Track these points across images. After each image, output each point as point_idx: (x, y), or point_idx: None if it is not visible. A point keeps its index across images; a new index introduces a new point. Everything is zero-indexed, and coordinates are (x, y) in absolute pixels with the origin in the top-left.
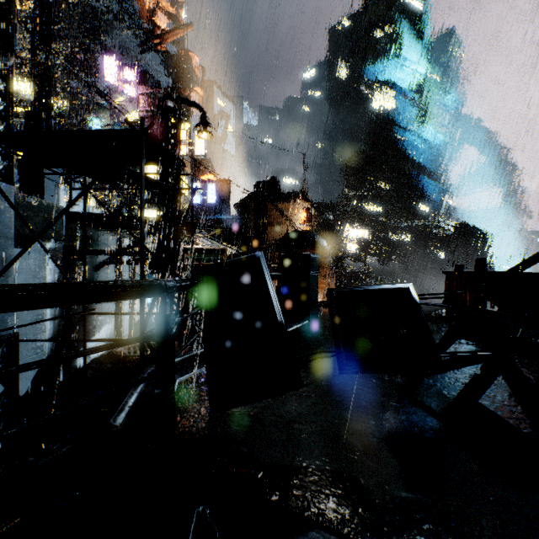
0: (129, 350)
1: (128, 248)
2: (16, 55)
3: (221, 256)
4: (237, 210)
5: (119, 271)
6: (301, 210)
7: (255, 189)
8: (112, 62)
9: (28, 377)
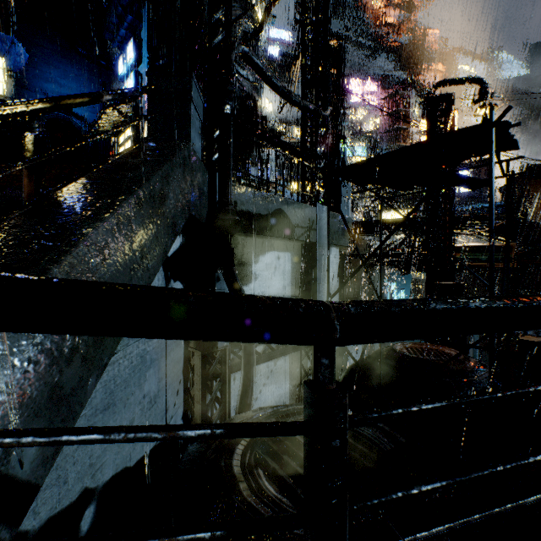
0: (407, 351)
1: (392, 251)
2: (331, 105)
3: None
4: (504, 193)
5: (371, 272)
6: None
7: None
8: (359, 82)
9: None
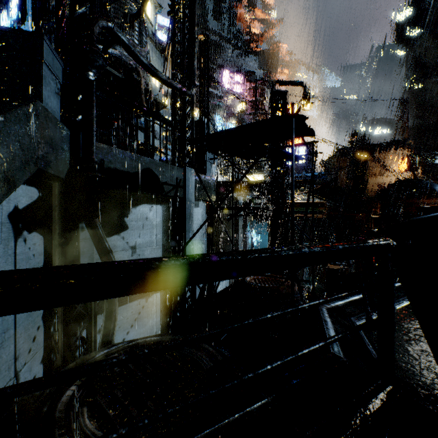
0: (255, 281)
1: (248, 205)
2: (196, 86)
3: (321, 208)
4: (325, 166)
5: (237, 221)
6: (398, 159)
7: (353, 145)
8: (229, 73)
9: (197, 289)
